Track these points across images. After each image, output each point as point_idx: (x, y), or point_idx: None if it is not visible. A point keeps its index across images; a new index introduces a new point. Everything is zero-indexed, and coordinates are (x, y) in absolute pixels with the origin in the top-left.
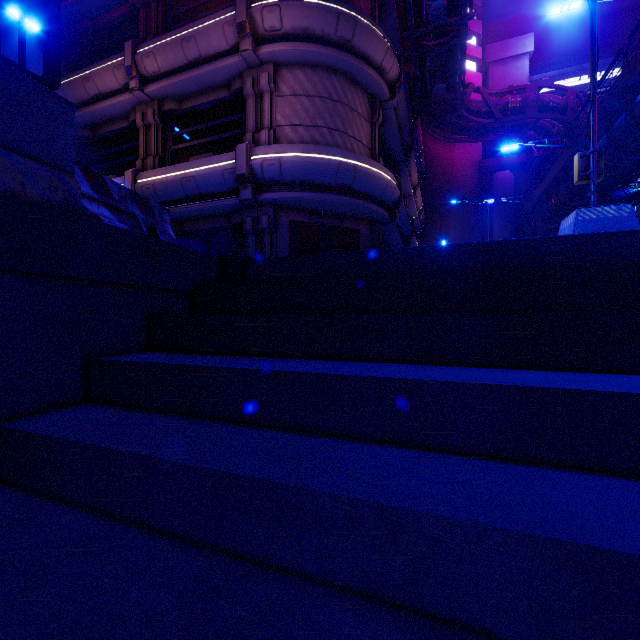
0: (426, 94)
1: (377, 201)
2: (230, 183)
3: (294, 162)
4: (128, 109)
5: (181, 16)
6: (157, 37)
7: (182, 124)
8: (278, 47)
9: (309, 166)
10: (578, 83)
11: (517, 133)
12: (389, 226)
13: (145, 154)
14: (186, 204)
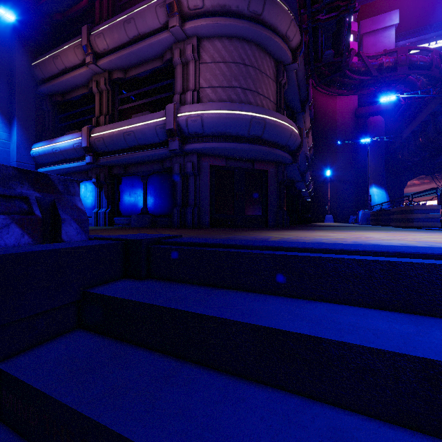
0: (317, 59)
1: (282, 147)
2: (161, 136)
3: (213, 118)
4: (87, 79)
5: (126, 5)
6: (106, 21)
7: (127, 89)
8: (200, 22)
9: (226, 121)
10: (435, 46)
11: (389, 87)
12: (291, 166)
13: (99, 113)
14: (128, 153)
